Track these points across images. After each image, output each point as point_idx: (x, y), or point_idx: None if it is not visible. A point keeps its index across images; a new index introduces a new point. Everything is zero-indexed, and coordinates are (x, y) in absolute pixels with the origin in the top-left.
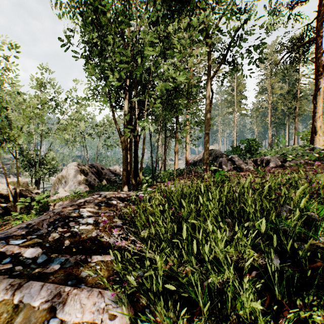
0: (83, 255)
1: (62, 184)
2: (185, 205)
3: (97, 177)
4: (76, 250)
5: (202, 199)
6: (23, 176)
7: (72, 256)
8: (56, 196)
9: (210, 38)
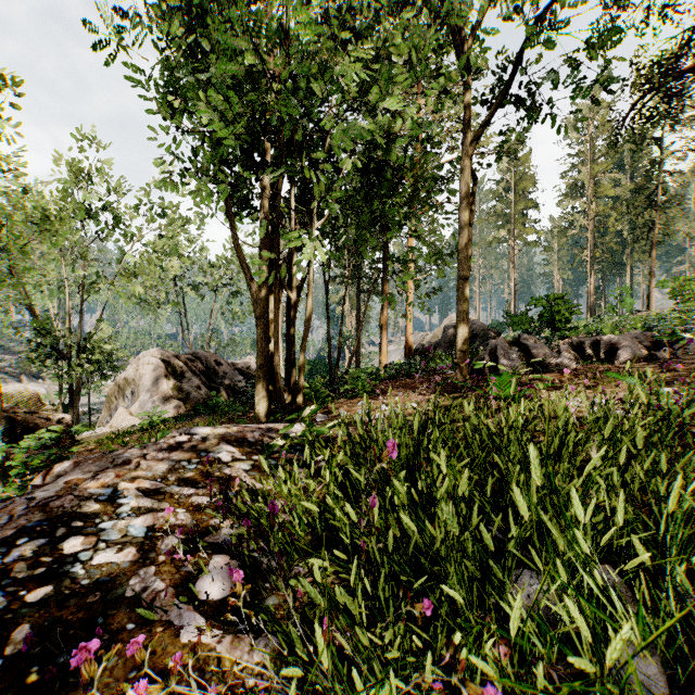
0: None
1: (125, 397)
2: (454, 530)
3: (205, 383)
4: (41, 679)
5: (520, 503)
6: (50, 378)
7: None
8: (109, 426)
9: (472, 41)
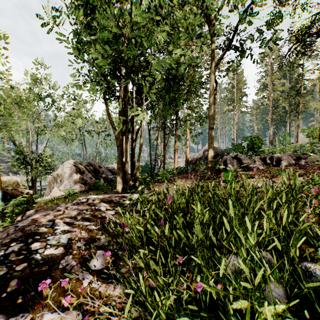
0: (29, 315)
1: (57, 182)
2: (199, 236)
3: (94, 176)
4: (23, 301)
5: (227, 224)
6: (22, 174)
7: (8, 319)
8: (50, 195)
9: (215, 20)
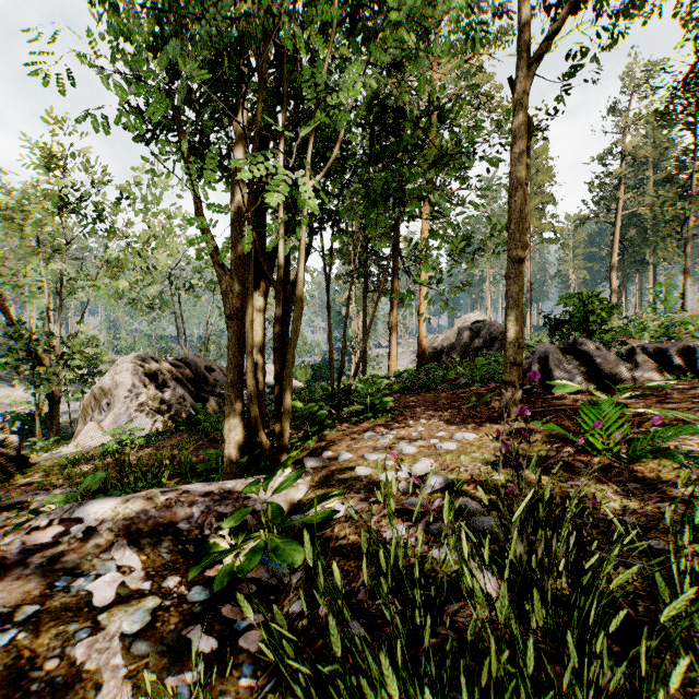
0: None
1: (101, 409)
2: None
3: (193, 393)
4: None
5: None
6: None
7: None
8: (75, 444)
9: None
